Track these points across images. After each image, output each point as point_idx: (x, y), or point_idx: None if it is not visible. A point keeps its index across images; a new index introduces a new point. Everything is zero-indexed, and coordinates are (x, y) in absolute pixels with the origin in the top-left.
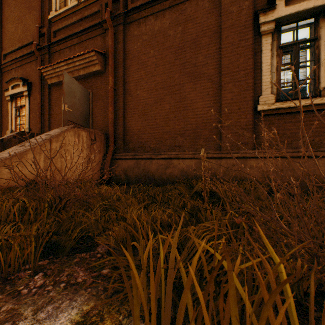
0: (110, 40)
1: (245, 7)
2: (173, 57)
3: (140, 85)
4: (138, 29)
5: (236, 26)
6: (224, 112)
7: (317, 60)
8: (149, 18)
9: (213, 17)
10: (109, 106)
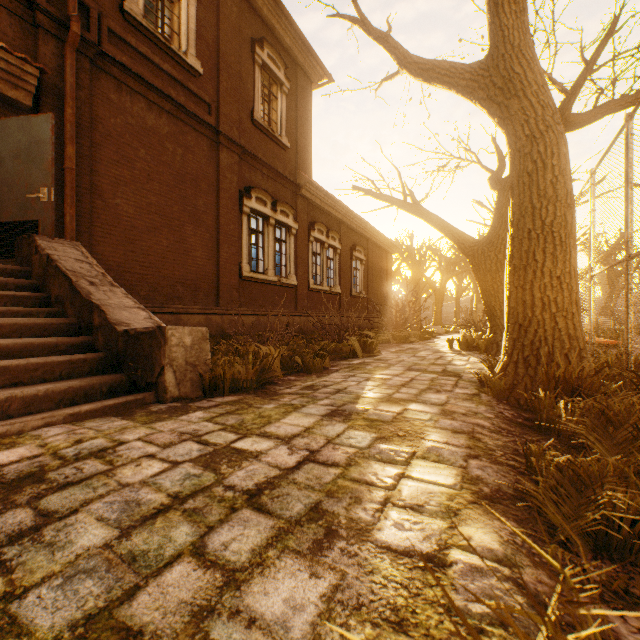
0: (73, 74)
1: (235, 182)
2: (173, 181)
3: (122, 191)
4: (118, 96)
5: (230, 193)
6: (222, 270)
7: (264, 249)
8: (138, 96)
9: (211, 167)
10: (70, 204)
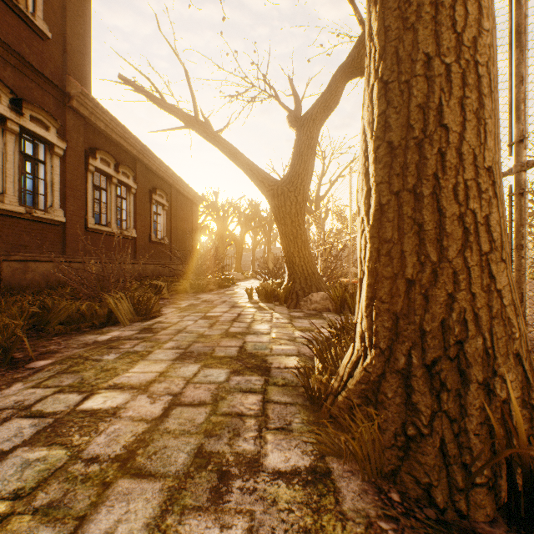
0: None
1: None
2: None
3: None
4: None
5: None
6: None
7: None
8: None
9: None
10: None
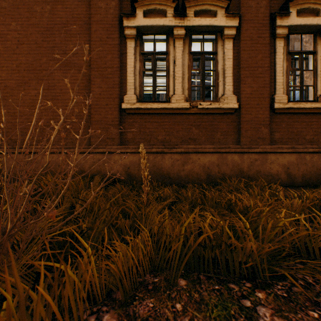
0: None
1: (112, 7)
2: (41, 37)
3: None
4: None
5: (105, 22)
6: (93, 107)
7: (168, 71)
8: None
9: (84, 6)
10: None
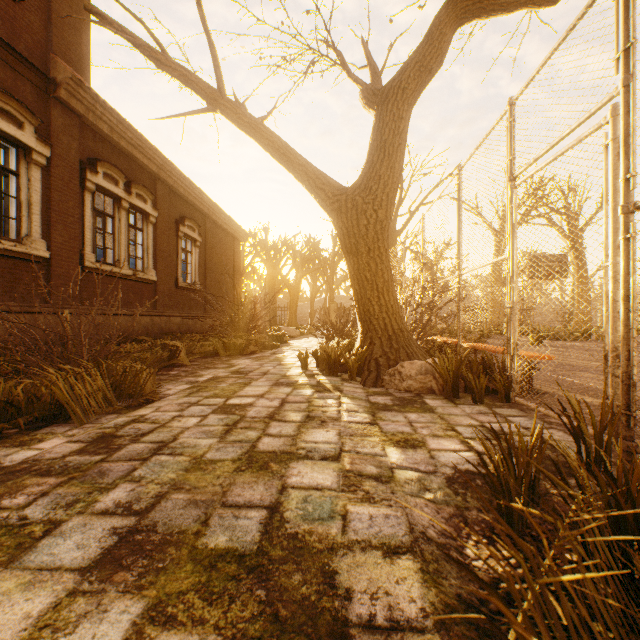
0: None
1: None
2: None
3: None
4: None
5: None
6: None
7: None
8: None
9: None
10: None
